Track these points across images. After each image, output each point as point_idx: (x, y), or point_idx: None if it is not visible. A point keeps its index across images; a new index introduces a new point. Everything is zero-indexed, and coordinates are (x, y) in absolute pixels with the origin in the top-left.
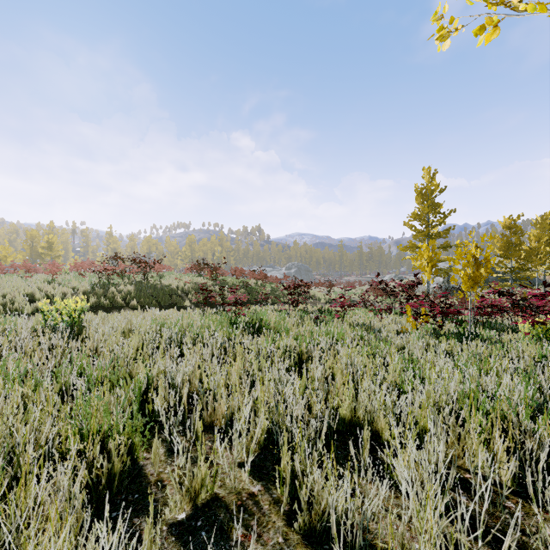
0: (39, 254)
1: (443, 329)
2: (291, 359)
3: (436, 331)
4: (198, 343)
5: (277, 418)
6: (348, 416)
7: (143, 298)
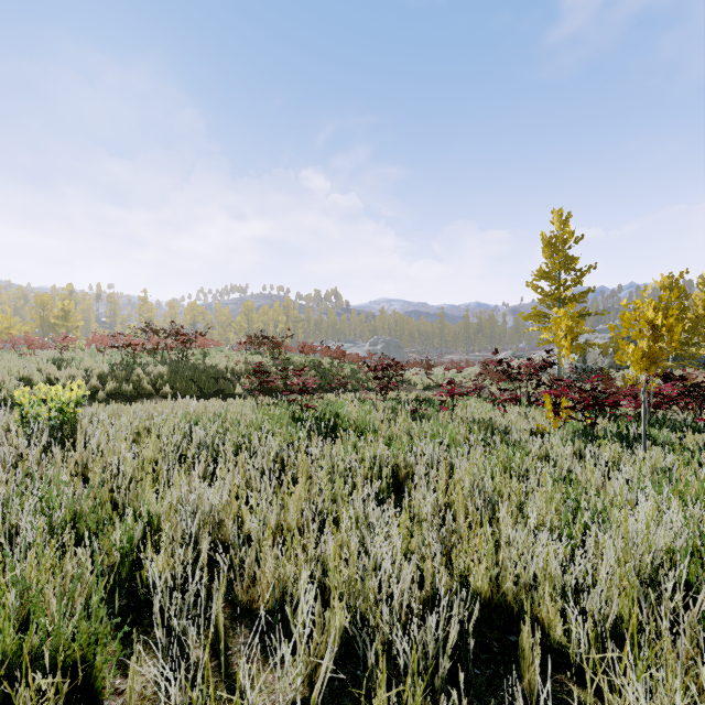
0: (51, 326)
1: (597, 429)
2: (383, 480)
3: (586, 431)
4: (243, 452)
5: (363, 603)
6: (486, 592)
7: (179, 383)
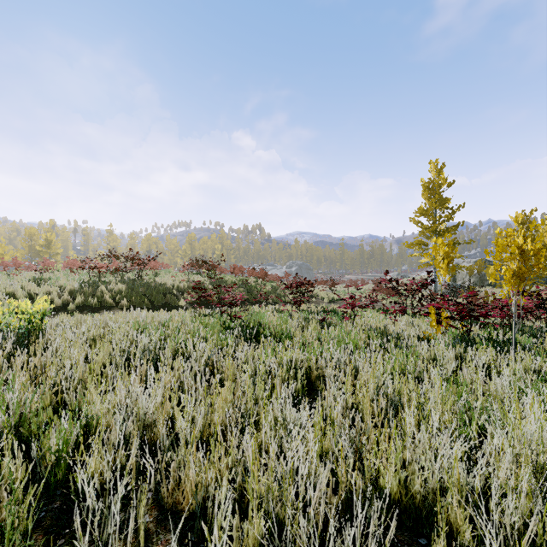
0: (37, 252)
1: (472, 335)
2: (298, 382)
3: (463, 336)
4: (179, 357)
5: (280, 512)
6: (395, 494)
7: (134, 297)
